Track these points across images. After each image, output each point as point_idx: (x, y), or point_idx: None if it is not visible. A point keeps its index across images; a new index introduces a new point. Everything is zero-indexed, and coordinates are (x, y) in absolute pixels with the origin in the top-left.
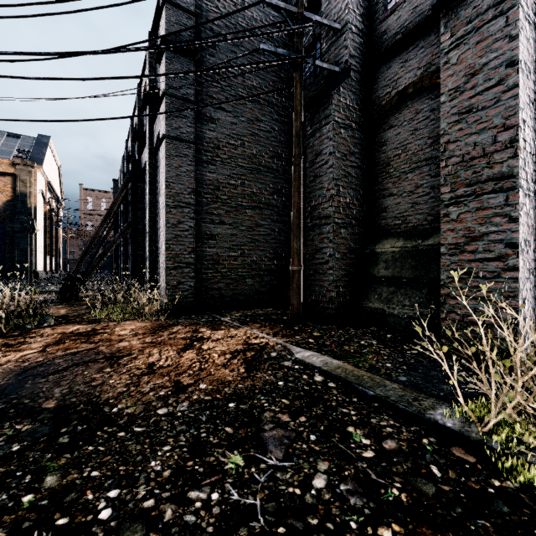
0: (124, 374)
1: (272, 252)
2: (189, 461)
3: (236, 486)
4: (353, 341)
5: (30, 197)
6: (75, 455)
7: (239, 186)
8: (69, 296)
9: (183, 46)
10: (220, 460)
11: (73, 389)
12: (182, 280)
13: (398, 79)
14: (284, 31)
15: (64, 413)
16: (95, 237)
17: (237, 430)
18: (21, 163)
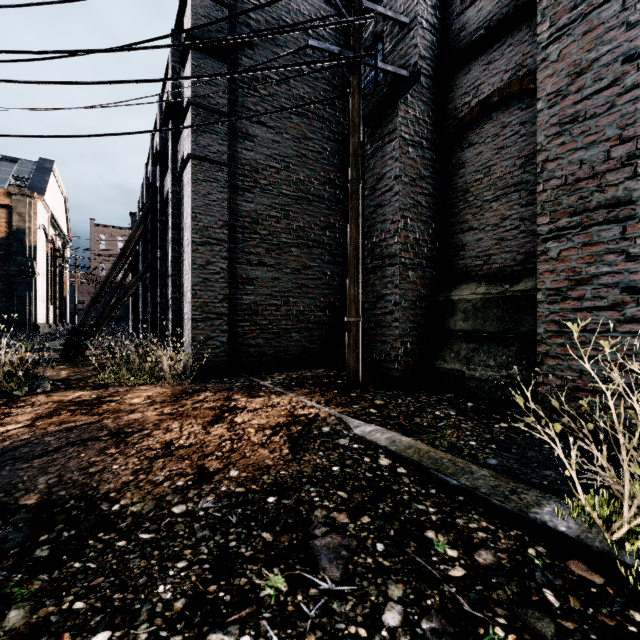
0: (132, 457)
1: (323, 300)
2: (212, 585)
3: (276, 624)
4: (425, 411)
5: (29, 234)
6: (55, 576)
7: (283, 219)
8: (74, 355)
9: (213, 42)
10: (254, 582)
11: (63, 477)
12: (212, 335)
13: (479, 85)
14: (338, 23)
15: (47, 512)
16: (106, 282)
17: (278, 537)
18: (18, 193)
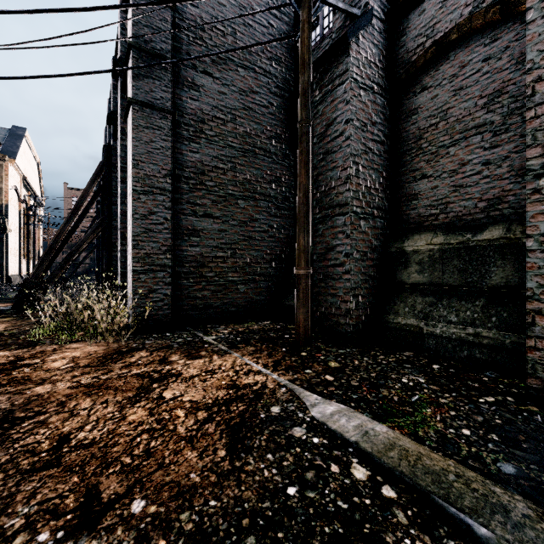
0: None
1: (270, 252)
2: None
3: None
4: (389, 378)
5: (1, 193)
6: None
7: (230, 171)
8: (27, 306)
9: None
10: None
11: None
12: (155, 288)
13: (435, 24)
14: None
15: None
16: (60, 235)
17: None
18: None
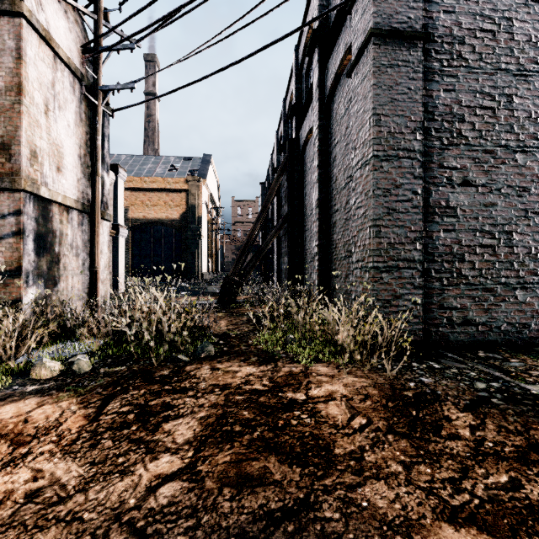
0: None
1: None
2: None
3: None
4: None
5: (198, 208)
6: None
7: (502, 109)
8: (228, 301)
9: None
10: None
11: None
12: (401, 292)
13: None
14: None
15: None
16: (252, 234)
17: None
18: (191, 180)
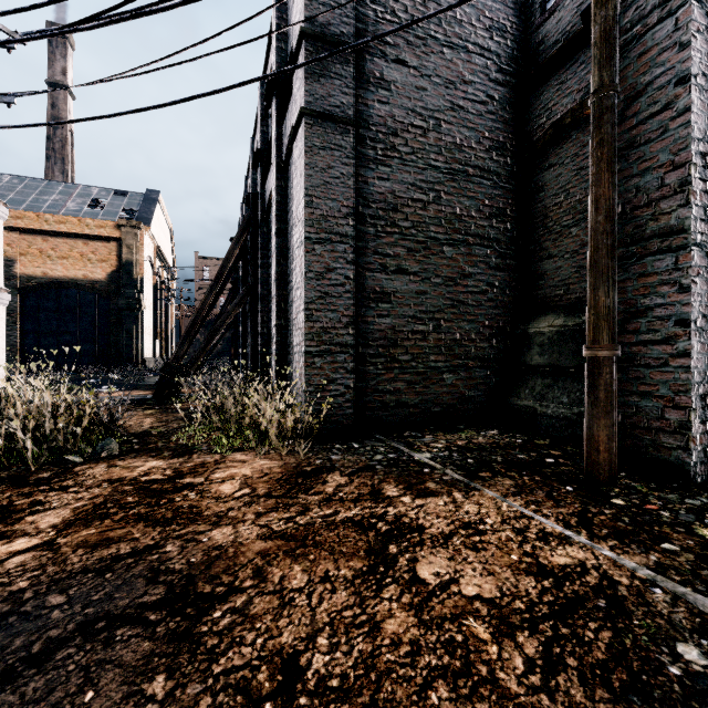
0: None
1: (489, 324)
2: None
3: None
4: None
5: (136, 266)
6: None
7: (431, 203)
8: (168, 395)
9: None
10: None
11: None
12: (334, 377)
13: None
14: None
15: None
16: (202, 309)
17: None
18: (126, 225)
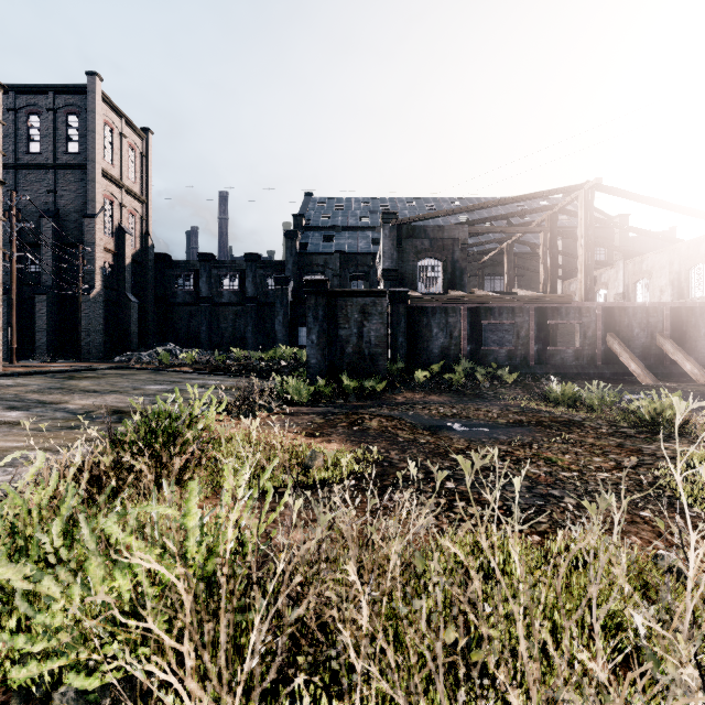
0: None
1: None
2: None
3: None
4: None
5: None
6: None
7: None
8: None
9: None
10: None
11: None
12: None
13: (31, 293)
14: None
15: None
16: None
17: None
18: None
